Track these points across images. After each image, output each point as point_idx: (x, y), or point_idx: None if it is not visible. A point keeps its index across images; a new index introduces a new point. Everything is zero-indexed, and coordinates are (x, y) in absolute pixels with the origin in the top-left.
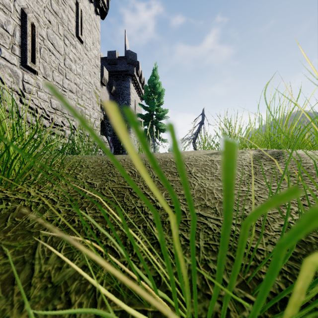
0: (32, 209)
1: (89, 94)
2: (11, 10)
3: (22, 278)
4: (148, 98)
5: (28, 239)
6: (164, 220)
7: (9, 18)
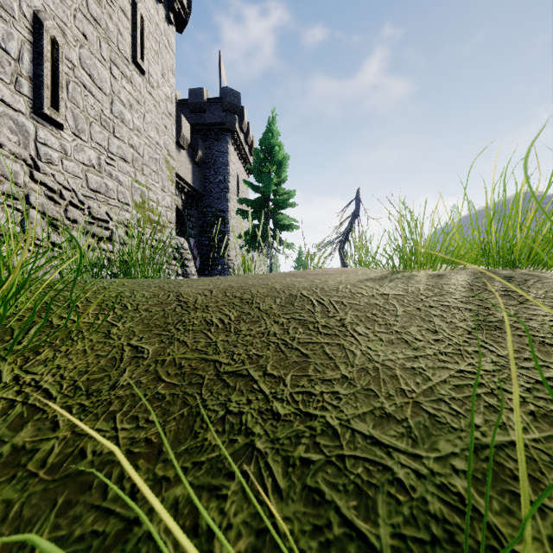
0: None
1: (156, 164)
2: (14, 15)
3: None
4: (260, 170)
5: None
6: (290, 454)
7: (10, 28)
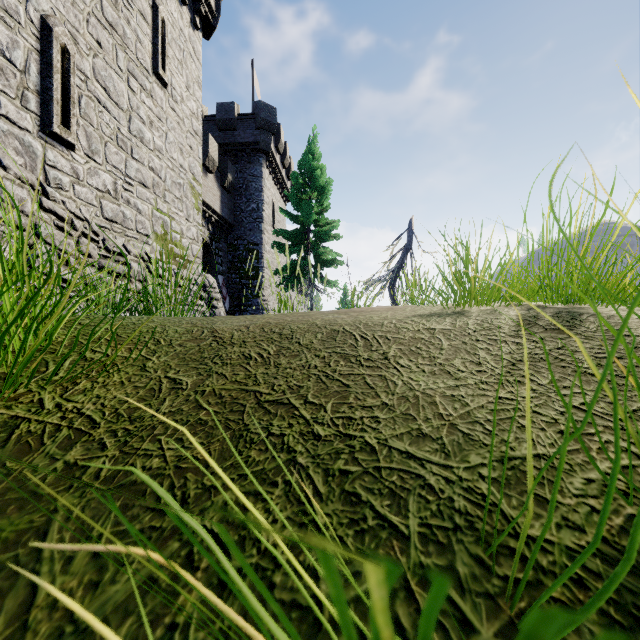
0: (45, 441)
1: (180, 190)
2: (20, 20)
3: (9, 608)
4: (299, 197)
5: (31, 511)
6: (330, 467)
7: (16, 35)
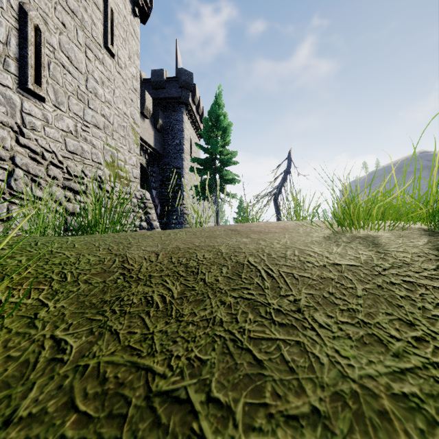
0: None
1: (124, 131)
2: (2, 6)
3: None
4: (208, 135)
5: None
6: None
7: None
